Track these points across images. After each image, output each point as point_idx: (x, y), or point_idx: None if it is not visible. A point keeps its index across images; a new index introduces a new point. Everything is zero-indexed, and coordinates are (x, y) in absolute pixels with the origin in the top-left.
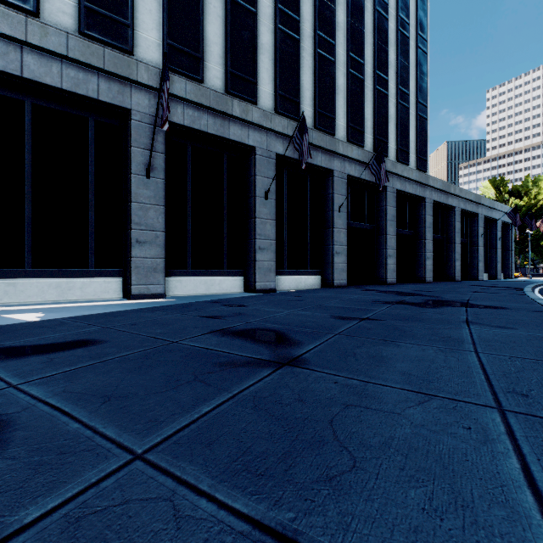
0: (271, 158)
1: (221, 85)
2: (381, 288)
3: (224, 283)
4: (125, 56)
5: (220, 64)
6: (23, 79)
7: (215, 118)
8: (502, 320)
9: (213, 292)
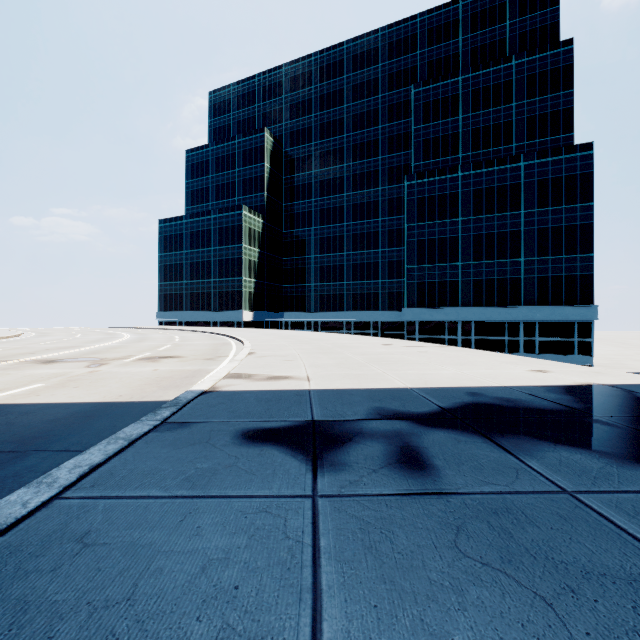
0: None
1: None
2: None
3: None
4: None
5: None
6: None
7: None
8: None
9: None
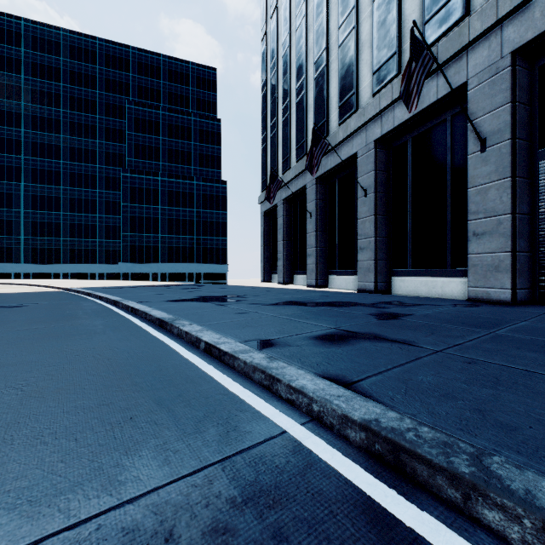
0: (369, 150)
1: (337, 124)
2: (450, 308)
3: (355, 282)
4: (303, 159)
5: (336, 108)
6: (290, 196)
7: (334, 154)
8: (152, 296)
9: (349, 288)
